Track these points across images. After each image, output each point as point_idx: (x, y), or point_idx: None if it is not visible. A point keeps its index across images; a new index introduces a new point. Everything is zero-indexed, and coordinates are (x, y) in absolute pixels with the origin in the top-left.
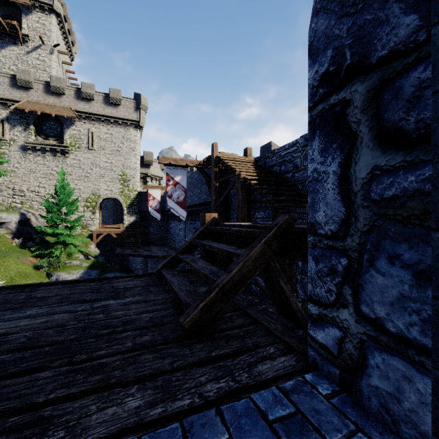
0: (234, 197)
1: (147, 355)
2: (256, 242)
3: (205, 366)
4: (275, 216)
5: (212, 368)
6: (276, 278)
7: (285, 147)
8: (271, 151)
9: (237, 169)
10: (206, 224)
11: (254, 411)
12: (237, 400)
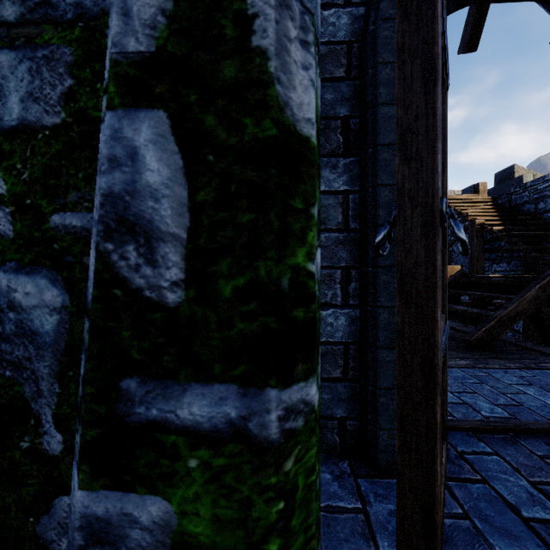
0: (456, 245)
1: (450, 352)
2: (530, 288)
3: (498, 359)
4: (527, 268)
5: (505, 360)
6: (548, 321)
7: (544, 179)
8: (519, 185)
9: (470, 214)
10: (453, 276)
11: (546, 373)
12: (532, 370)
